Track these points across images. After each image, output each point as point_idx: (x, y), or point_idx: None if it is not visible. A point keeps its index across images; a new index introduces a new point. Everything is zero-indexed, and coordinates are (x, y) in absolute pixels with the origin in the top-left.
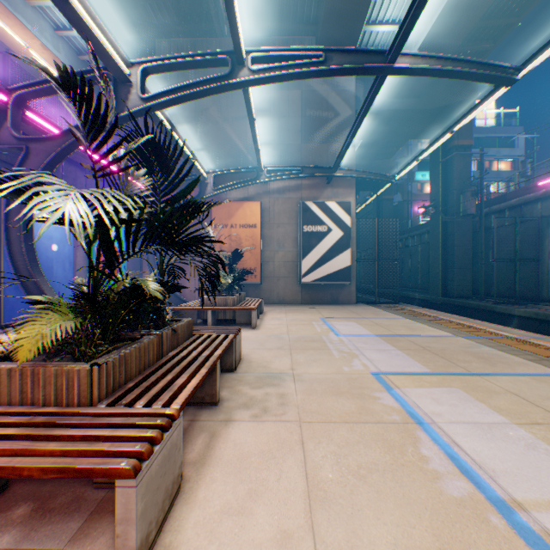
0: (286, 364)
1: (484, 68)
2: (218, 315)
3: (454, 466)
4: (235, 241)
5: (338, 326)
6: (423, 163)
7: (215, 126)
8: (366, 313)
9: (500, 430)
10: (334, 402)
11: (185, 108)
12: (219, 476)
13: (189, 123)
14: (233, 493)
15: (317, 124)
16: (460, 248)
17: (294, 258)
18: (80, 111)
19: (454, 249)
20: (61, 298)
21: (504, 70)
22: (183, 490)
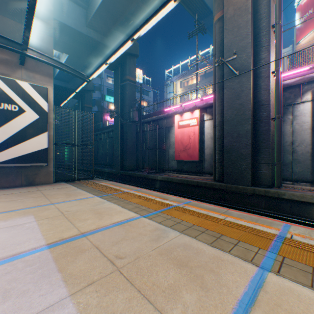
0: None
1: None
2: None
3: None
4: None
5: None
6: (110, 91)
7: None
8: (59, 194)
9: None
10: None
11: None
12: None
13: None
14: None
15: None
16: (130, 141)
17: None
18: None
19: (127, 141)
20: None
21: None
22: None
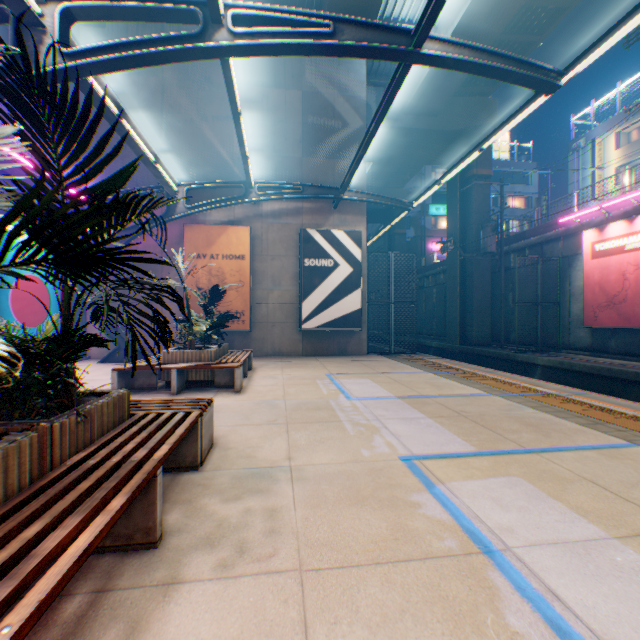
0: (281, 450)
1: (524, 68)
2: (189, 375)
3: None
4: (217, 277)
5: (349, 386)
6: (437, 195)
7: (190, 126)
8: (381, 366)
9: (603, 553)
10: (355, 520)
11: (148, 98)
12: None
13: (154, 118)
14: None
15: (321, 134)
16: (479, 290)
17: (293, 299)
18: None
19: (473, 291)
20: None
21: (546, 74)
22: None
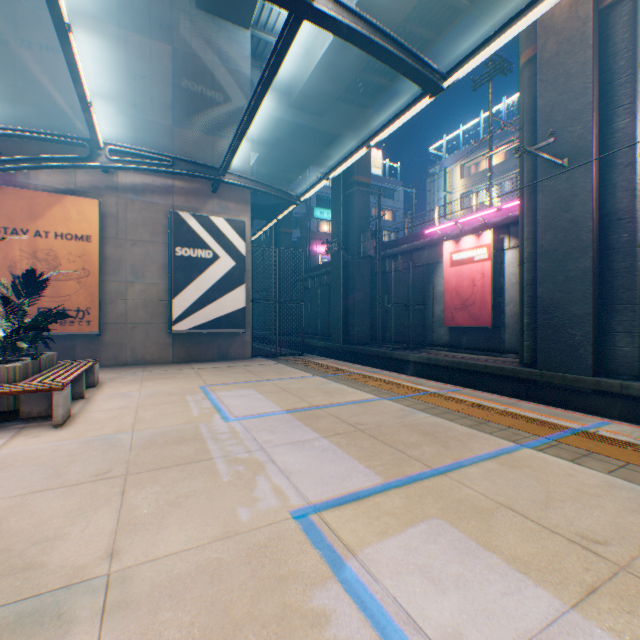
0: (100, 539)
1: (414, 61)
2: None
3: None
4: (47, 262)
5: (228, 401)
6: (322, 200)
7: (1, 49)
8: (268, 371)
9: None
10: None
11: None
12: None
13: None
14: None
15: (199, 104)
16: (360, 292)
17: (162, 294)
18: None
19: (355, 292)
20: None
21: (432, 73)
22: None
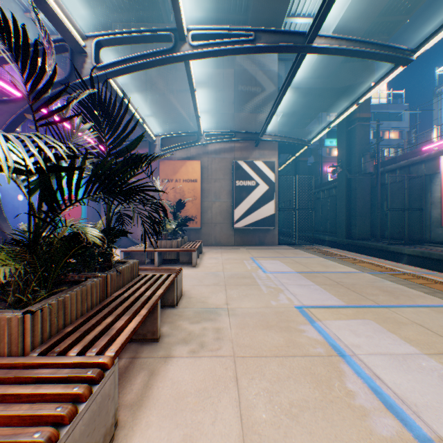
0: (222, 299)
1: (386, 49)
2: (164, 256)
3: (379, 401)
4: (179, 193)
5: (265, 265)
6: (331, 132)
7: (162, 97)
8: (287, 252)
9: (414, 361)
10: (265, 336)
11: (137, 82)
12: (155, 420)
13: (140, 94)
14: (168, 441)
15: (247, 97)
16: (361, 200)
17: (228, 207)
18: (16, 58)
19: (356, 201)
20: (1, 244)
21: (402, 52)
22: (117, 439)
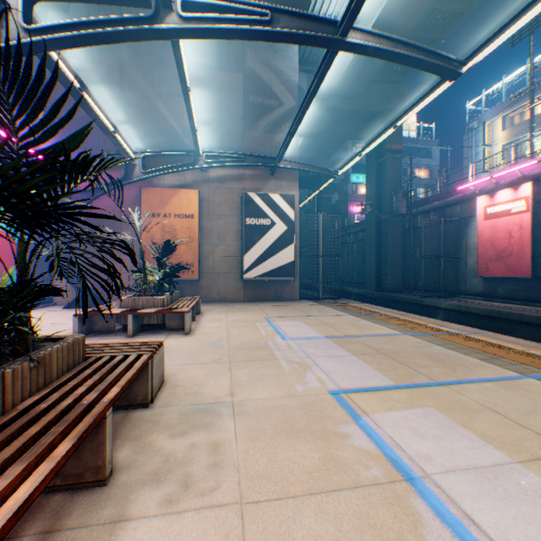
0: (224, 387)
1: (432, 57)
2: (143, 320)
3: None
4: (170, 233)
5: (284, 328)
6: (357, 166)
7: (146, 102)
8: (311, 310)
9: (509, 477)
10: (290, 452)
11: (108, 76)
12: None
13: (113, 94)
14: None
15: (260, 112)
16: (392, 246)
17: (236, 252)
18: None
19: (387, 246)
20: None
21: (450, 63)
22: None
